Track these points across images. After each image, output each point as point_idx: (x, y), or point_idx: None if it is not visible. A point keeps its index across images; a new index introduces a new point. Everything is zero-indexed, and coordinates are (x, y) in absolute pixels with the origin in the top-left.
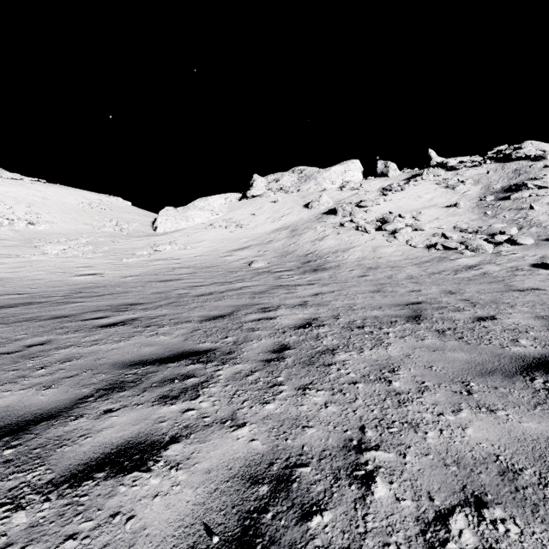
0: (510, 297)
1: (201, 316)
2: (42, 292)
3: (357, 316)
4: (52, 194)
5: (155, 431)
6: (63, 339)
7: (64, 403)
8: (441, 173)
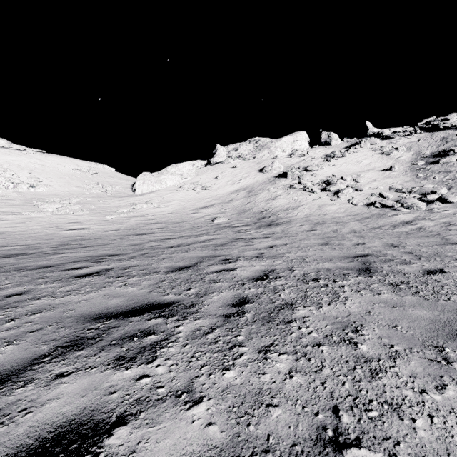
0: (451, 250)
1: (167, 267)
2: (35, 244)
3: (310, 269)
4: (50, 162)
5: (102, 407)
6: (41, 289)
7: (19, 364)
8: (377, 142)
